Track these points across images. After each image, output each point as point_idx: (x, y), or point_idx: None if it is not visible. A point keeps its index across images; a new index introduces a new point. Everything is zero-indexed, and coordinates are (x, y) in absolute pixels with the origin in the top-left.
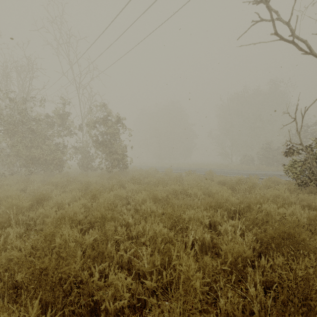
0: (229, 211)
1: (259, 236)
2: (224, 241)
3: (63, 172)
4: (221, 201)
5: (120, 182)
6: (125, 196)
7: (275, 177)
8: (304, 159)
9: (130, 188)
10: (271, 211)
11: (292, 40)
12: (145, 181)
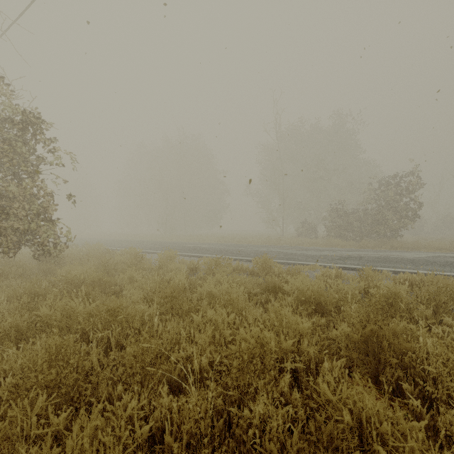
0: None
1: None
2: None
3: None
4: None
5: None
6: None
7: (438, 276)
8: None
9: None
10: None
11: None
12: (41, 317)
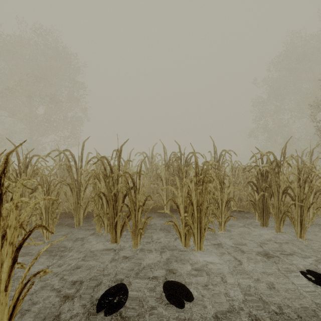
0: None
1: None
2: None
3: None
4: None
5: None
6: None
7: None
8: None
9: None
10: None
11: None
12: None
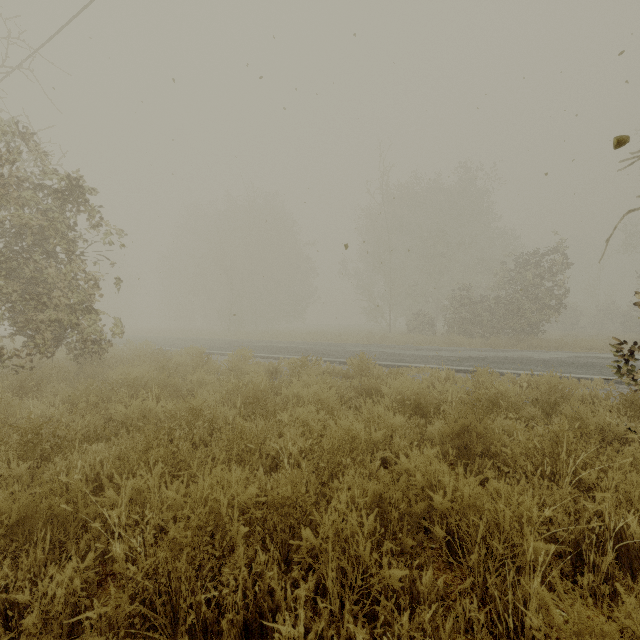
0: None
1: None
2: None
3: None
4: None
5: None
6: None
7: (556, 376)
8: None
9: None
10: None
11: None
12: (117, 416)
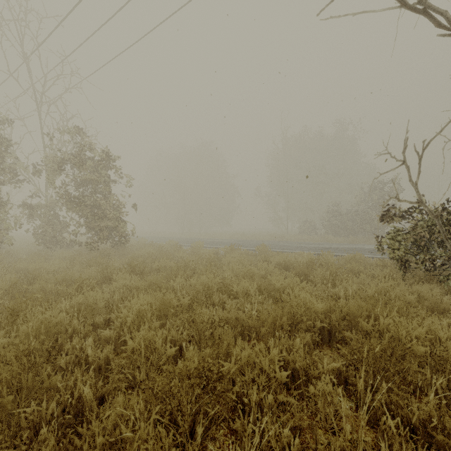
0: (311, 329)
1: (405, 411)
2: (337, 450)
3: (3, 251)
4: (297, 311)
5: (104, 271)
6: (103, 305)
7: (359, 254)
8: (411, 227)
9: (120, 284)
10: (400, 334)
11: (423, 9)
12: (155, 266)
